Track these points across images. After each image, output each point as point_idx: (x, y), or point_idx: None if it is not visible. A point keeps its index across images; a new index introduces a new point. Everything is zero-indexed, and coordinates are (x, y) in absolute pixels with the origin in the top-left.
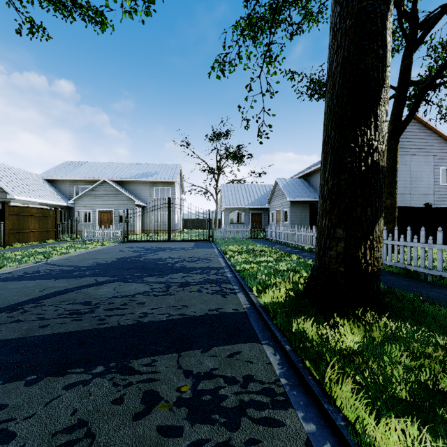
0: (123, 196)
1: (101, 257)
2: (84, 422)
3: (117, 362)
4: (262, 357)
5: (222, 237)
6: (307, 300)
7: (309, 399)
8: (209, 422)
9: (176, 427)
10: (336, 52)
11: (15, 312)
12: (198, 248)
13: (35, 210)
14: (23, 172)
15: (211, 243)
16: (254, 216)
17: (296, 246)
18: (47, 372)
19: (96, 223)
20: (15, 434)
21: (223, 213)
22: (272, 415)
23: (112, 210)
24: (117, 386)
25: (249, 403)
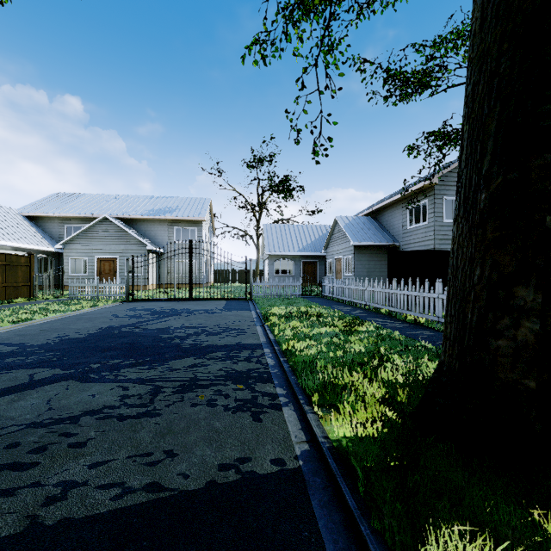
0: (131, 239)
1: (77, 326)
2: None
3: None
4: None
5: (264, 293)
6: (430, 438)
7: None
8: None
9: None
10: None
11: None
12: (228, 310)
13: None
14: None
15: (248, 302)
16: (306, 266)
17: (367, 307)
18: None
19: (93, 274)
20: None
21: (265, 262)
22: None
23: (115, 257)
24: None
25: None
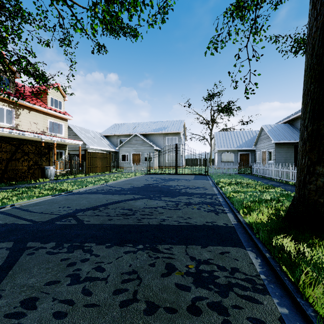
0: (146, 144)
1: (135, 183)
2: (136, 271)
3: (150, 244)
4: (246, 258)
5: (215, 172)
6: (288, 224)
7: (284, 292)
8: (207, 288)
9: (186, 286)
10: (316, 19)
11: (95, 210)
12: (196, 179)
13: (100, 154)
14: (93, 132)
15: (206, 176)
16: (242, 156)
17: (280, 180)
18: (115, 243)
19: (131, 161)
20: (104, 269)
21: (216, 154)
22: (253, 295)
23: (140, 153)
24: (151, 257)
25: (235, 284)
